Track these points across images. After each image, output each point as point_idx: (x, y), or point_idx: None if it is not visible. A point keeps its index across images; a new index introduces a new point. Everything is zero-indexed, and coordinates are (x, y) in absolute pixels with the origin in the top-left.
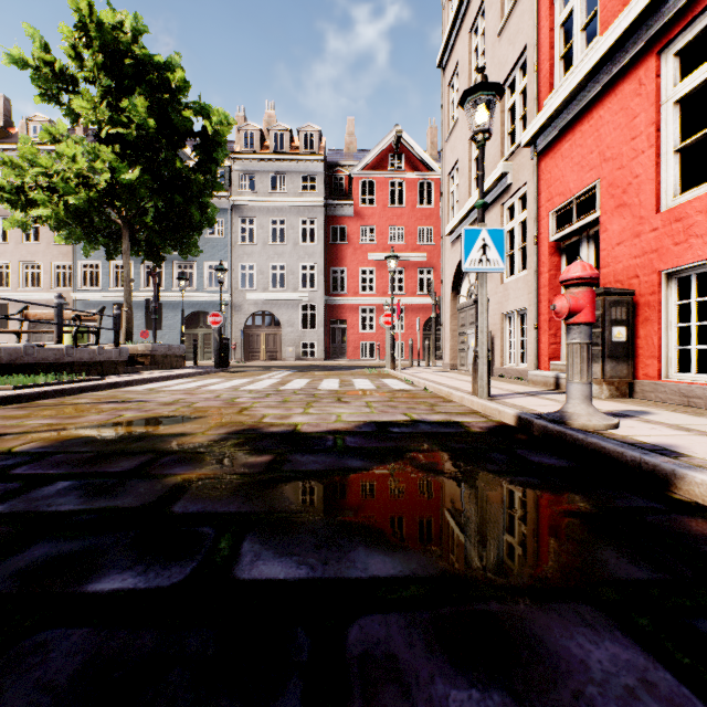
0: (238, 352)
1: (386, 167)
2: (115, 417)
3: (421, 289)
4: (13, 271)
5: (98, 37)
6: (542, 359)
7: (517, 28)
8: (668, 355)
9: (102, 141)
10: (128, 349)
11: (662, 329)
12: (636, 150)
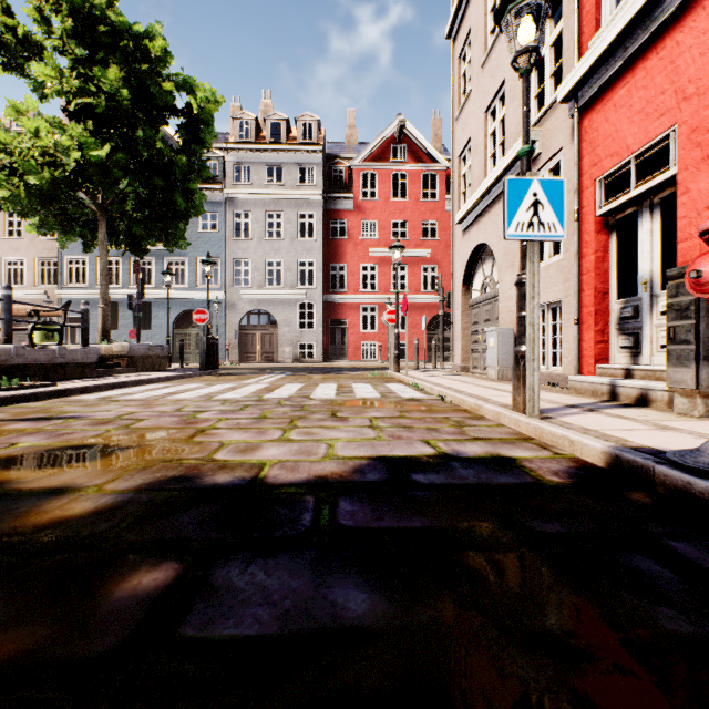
0: (232, 353)
1: (388, 158)
2: (0, 447)
3: (424, 288)
4: None
5: None
6: (586, 361)
7: None
8: None
9: (71, 117)
10: (98, 349)
11: None
12: None
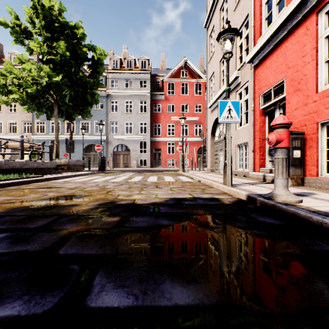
0: (110, 164)
1: (179, 76)
2: (43, 195)
3: (196, 134)
4: (4, 125)
5: (42, 12)
6: (256, 166)
7: (243, 6)
8: (322, 164)
9: (44, 63)
10: (56, 162)
11: (318, 151)
12: (305, 62)
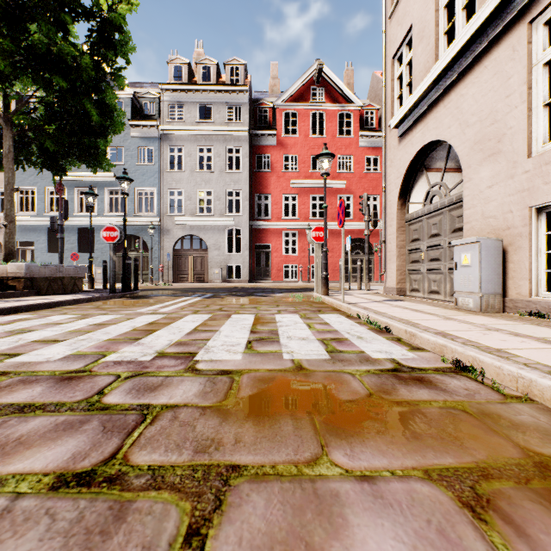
0: (166, 274)
1: (307, 99)
2: None
3: None
4: None
5: None
6: None
7: None
8: None
9: None
10: None
11: None
12: None
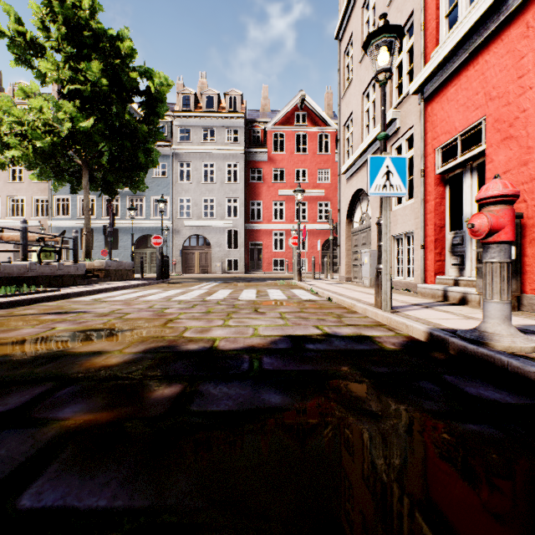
0: (177, 267)
1: (292, 123)
2: (46, 330)
3: (319, 218)
4: (2, 203)
5: (61, 12)
6: (429, 274)
7: None
8: None
9: (65, 97)
10: (85, 265)
11: None
12: (524, 87)
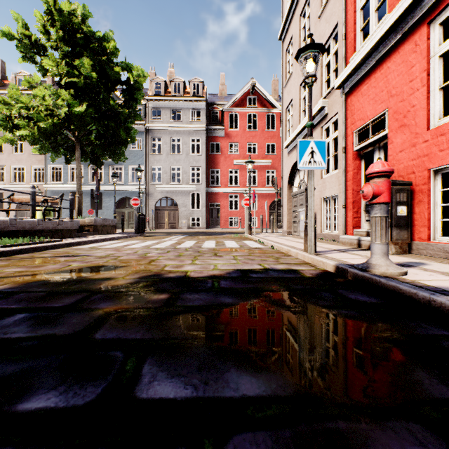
0: (150, 224)
1: (245, 105)
2: (65, 266)
3: (267, 183)
4: (7, 171)
5: (60, 19)
6: (349, 228)
7: (331, 12)
8: (435, 225)
9: (62, 87)
10: (79, 221)
11: (431, 208)
12: (413, 89)
